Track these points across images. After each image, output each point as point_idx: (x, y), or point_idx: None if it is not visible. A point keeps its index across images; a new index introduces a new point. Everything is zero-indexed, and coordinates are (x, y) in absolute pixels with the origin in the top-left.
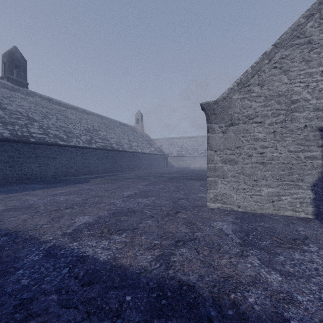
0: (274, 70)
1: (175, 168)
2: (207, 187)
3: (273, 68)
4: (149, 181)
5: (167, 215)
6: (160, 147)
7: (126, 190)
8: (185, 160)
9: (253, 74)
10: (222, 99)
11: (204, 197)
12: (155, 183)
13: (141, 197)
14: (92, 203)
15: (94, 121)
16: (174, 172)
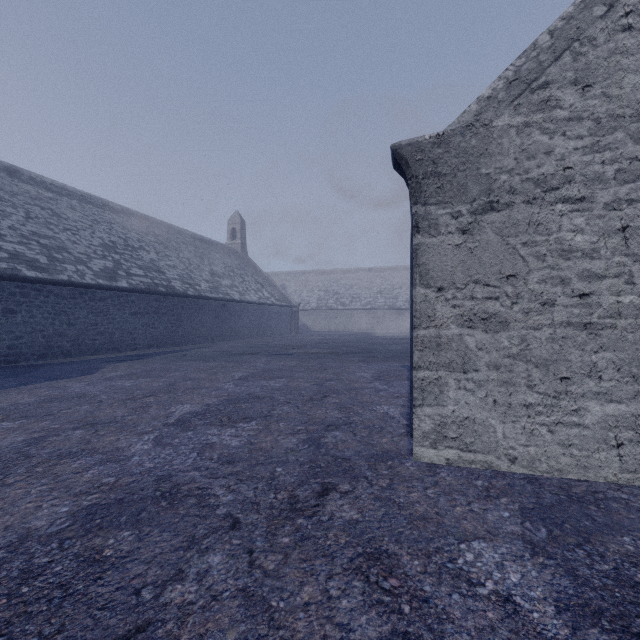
0: (625, 37)
1: (314, 334)
2: (415, 399)
3: (620, 30)
4: (251, 369)
5: (289, 513)
6: (282, 290)
7: (184, 398)
8: (334, 317)
9: (557, 52)
10: (463, 127)
11: (395, 418)
12: (266, 375)
13: (217, 424)
14: (49, 455)
15: (130, 229)
16: (313, 343)
